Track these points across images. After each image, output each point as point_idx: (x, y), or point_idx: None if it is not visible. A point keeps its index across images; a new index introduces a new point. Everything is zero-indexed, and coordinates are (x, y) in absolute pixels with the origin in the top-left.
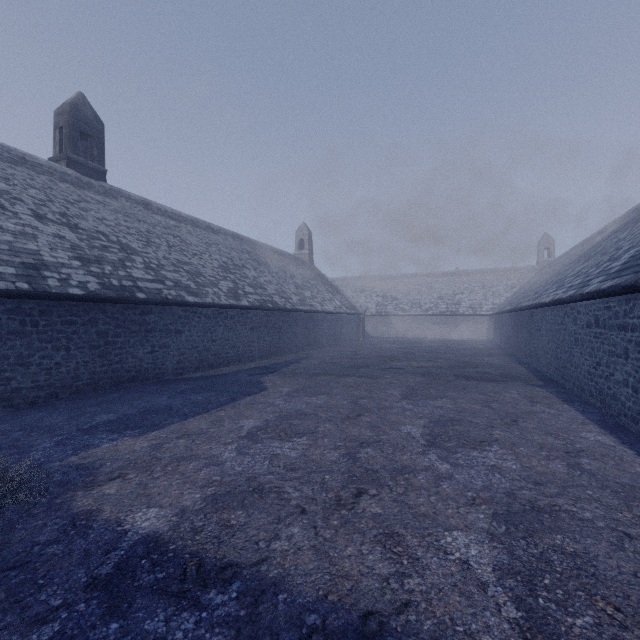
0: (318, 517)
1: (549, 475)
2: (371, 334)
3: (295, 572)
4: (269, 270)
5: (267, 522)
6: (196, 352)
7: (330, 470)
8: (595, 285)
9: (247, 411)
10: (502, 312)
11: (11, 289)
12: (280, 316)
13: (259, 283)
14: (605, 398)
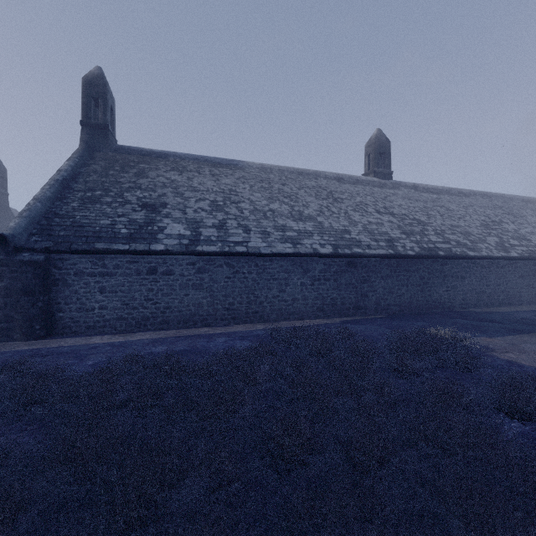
0: None
1: None
2: None
3: None
4: (527, 221)
5: None
6: (474, 293)
7: None
8: None
9: None
10: None
11: (388, 254)
12: None
13: (521, 235)
14: None
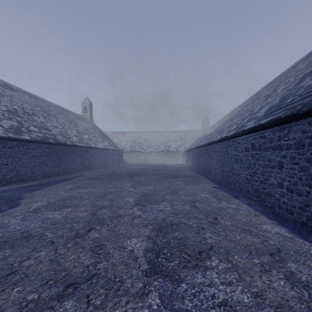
0: None
1: (287, 310)
2: (127, 162)
3: None
4: (57, 120)
5: None
6: None
7: None
8: (252, 124)
9: None
10: (190, 149)
11: None
12: (61, 149)
13: (45, 126)
14: (260, 195)
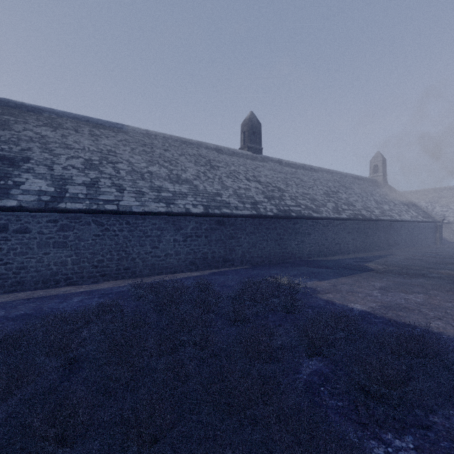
0: (450, 322)
1: None
2: (448, 240)
3: (447, 333)
4: (354, 192)
5: (420, 318)
6: (317, 246)
7: (449, 309)
8: None
9: (370, 279)
10: None
11: (252, 214)
12: (367, 224)
13: (350, 202)
14: None
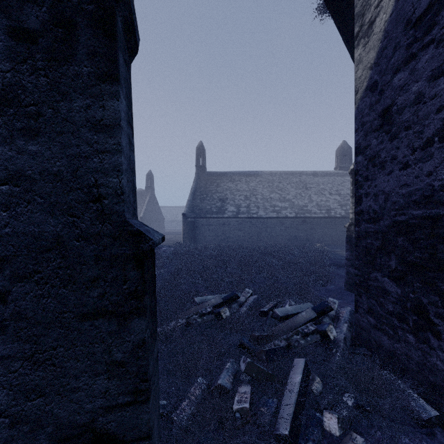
0: None
1: None
2: None
3: None
4: None
5: None
6: None
7: None
8: None
9: None
10: None
11: (324, 216)
12: None
13: None
14: None
